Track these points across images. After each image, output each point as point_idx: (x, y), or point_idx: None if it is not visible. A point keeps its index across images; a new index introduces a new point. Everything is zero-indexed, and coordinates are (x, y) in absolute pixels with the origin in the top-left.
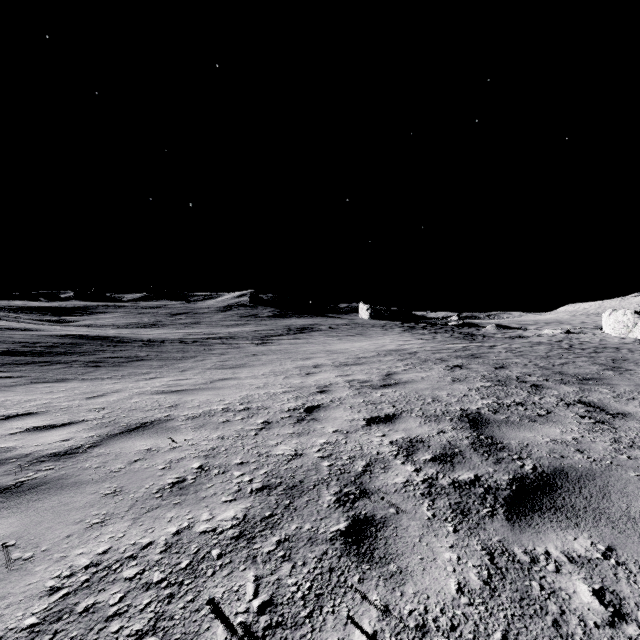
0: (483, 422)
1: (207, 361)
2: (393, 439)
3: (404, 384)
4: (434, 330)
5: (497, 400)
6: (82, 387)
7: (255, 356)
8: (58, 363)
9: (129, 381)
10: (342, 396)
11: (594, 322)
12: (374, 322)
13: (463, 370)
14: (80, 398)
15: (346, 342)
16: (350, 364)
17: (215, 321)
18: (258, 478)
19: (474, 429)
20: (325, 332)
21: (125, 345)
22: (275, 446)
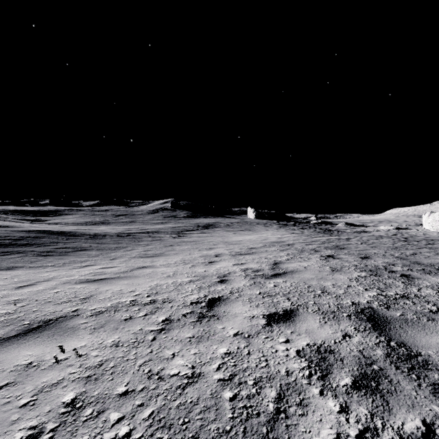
0: (382, 321)
1: (134, 251)
2: (299, 347)
3: (291, 274)
4: (301, 226)
5: (380, 292)
6: (23, 275)
7: (171, 246)
8: (17, 253)
9: (66, 269)
10: (240, 286)
11: (413, 221)
12: (258, 221)
13: (336, 260)
14: (11, 287)
15: (239, 235)
16: (243, 253)
17: (146, 220)
18: (139, 429)
19: (378, 331)
20: (224, 228)
21: (75, 238)
22: (171, 359)
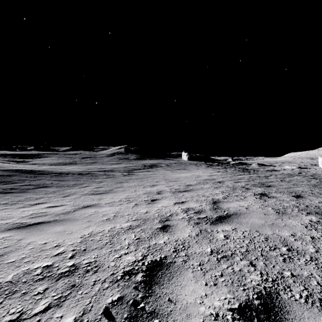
0: None
1: (88, 187)
2: None
3: (237, 217)
4: (224, 166)
5: None
6: None
7: (120, 183)
8: None
9: (14, 208)
10: (185, 238)
11: (308, 162)
12: (190, 162)
13: (272, 199)
14: None
15: (176, 173)
16: (182, 191)
17: (105, 161)
18: None
19: None
20: (164, 167)
21: (42, 176)
22: None
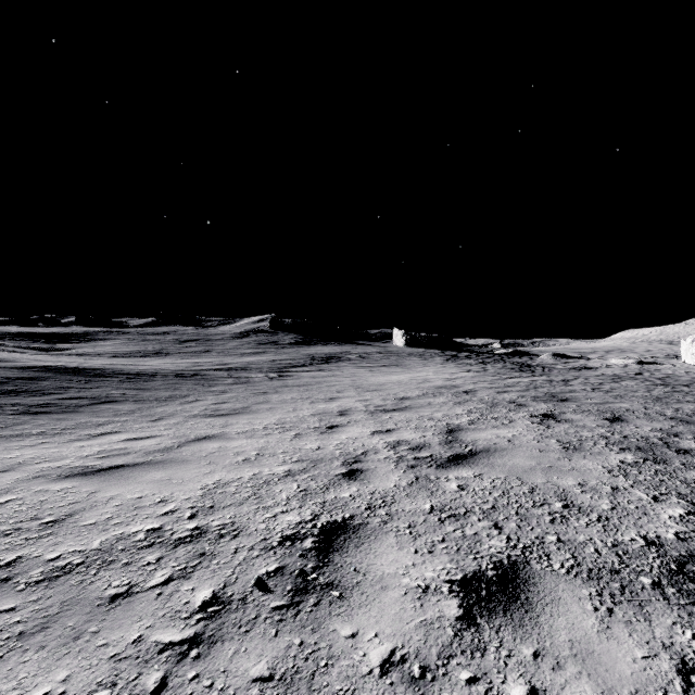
0: None
1: (198, 403)
2: None
3: (487, 456)
4: (481, 359)
5: (690, 506)
6: None
7: (264, 395)
8: None
9: (61, 441)
10: (388, 489)
11: (661, 350)
12: (410, 350)
13: (563, 424)
14: None
15: (380, 375)
16: (390, 409)
17: (228, 349)
18: None
19: None
20: (355, 362)
21: (102, 380)
22: None
